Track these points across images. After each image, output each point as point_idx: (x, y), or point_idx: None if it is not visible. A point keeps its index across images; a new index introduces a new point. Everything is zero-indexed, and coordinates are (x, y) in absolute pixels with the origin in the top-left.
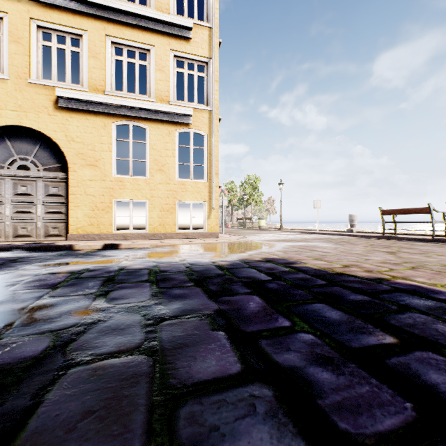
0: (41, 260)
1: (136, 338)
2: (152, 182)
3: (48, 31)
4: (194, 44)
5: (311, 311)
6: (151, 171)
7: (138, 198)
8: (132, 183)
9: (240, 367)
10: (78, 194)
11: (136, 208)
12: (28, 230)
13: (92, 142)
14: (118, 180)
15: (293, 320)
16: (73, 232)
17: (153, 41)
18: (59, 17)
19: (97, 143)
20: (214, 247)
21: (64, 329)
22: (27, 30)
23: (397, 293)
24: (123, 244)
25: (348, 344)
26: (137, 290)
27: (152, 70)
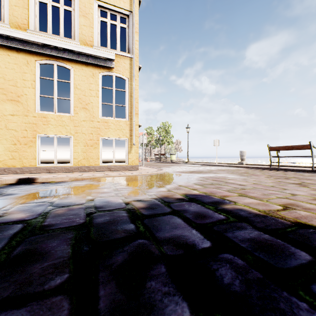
0: None
1: None
2: (76, 119)
3: None
4: None
5: None
6: (75, 108)
7: (62, 134)
8: (56, 119)
9: None
10: None
11: None
12: None
13: (13, 78)
14: (41, 116)
15: None
16: None
17: None
18: None
19: (20, 79)
20: (133, 180)
21: None
22: None
23: None
24: (40, 178)
25: None
26: None
27: (77, 15)
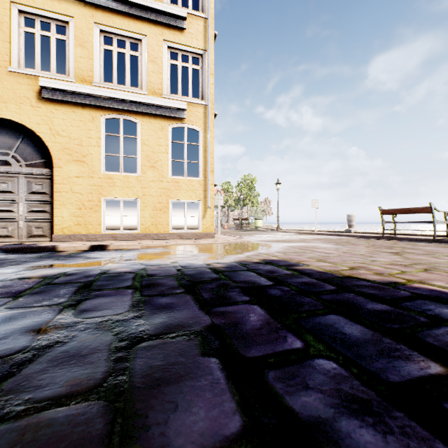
0: (15, 263)
1: (98, 370)
2: (143, 179)
3: (31, 17)
4: (188, 35)
5: (325, 325)
6: (143, 167)
7: (129, 197)
8: (123, 180)
9: (241, 421)
10: (64, 192)
11: (129, 208)
12: (9, 230)
13: (79, 136)
14: (107, 177)
15: (306, 340)
16: (58, 232)
17: (145, 30)
18: (43, 1)
19: (85, 137)
20: (210, 248)
21: (5, 356)
22: (7, 14)
23: (420, 300)
24: (112, 245)
25: (384, 376)
26: (116, 299)
27: (144, 61)
